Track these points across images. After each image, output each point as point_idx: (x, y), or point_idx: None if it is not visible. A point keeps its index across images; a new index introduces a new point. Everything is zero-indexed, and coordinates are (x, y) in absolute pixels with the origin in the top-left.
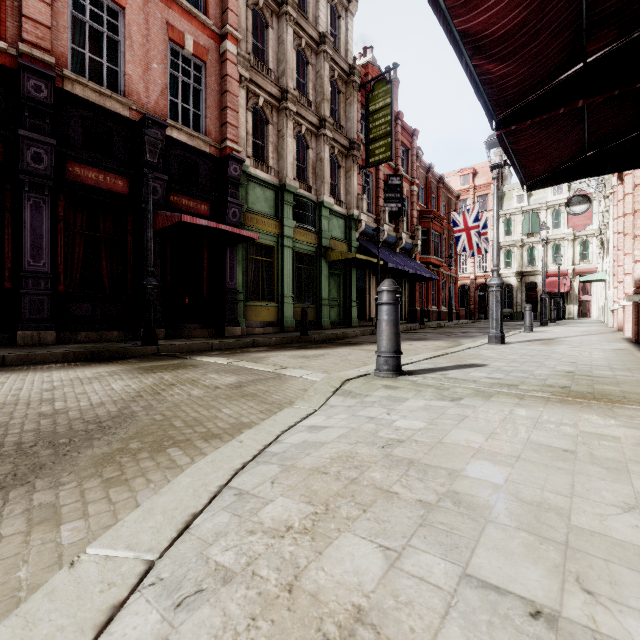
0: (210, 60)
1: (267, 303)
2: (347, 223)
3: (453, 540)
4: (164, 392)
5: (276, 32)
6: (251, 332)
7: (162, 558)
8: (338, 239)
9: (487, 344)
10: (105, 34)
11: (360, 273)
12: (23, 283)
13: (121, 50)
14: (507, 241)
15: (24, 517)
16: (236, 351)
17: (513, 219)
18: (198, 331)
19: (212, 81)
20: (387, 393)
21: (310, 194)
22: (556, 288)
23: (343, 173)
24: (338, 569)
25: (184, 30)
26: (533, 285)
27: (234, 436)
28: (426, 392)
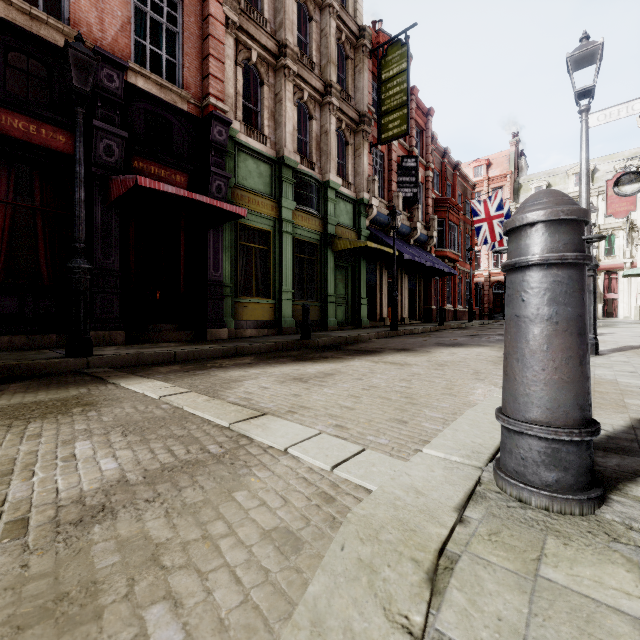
0: None
1: (261, 299)
2: (356, 208)
3: None
4: None
5: None
6: (241, 334)
7: None
8: (346, 226)
9: None
10: None
11: (370, 267)
12: None
13: None
14: None
15: None
16: (203, 365)
17: None
18: (172, 334)
19: (191, 22)
20: None
21: (313, 172)
22: None
23: (351, 151)
24: None
25: None
26: None
27: None
28: None
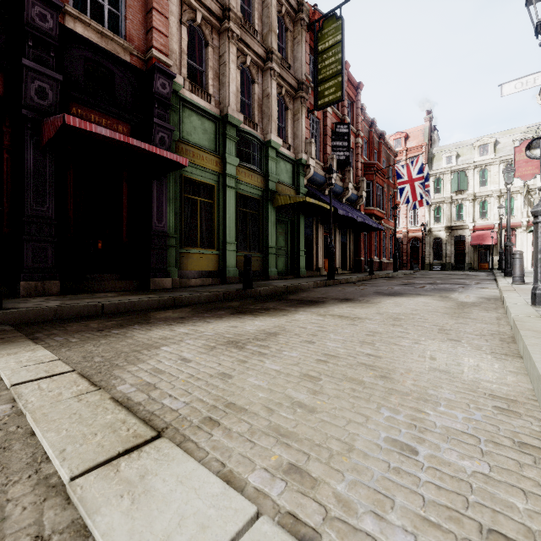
0: None
1: (206, 250)
2: (295, 168)
3: None
4: None
5: None
6: (186, 284)
7: None
8: (286, 184)
9: (535, 307)
10: None
11: (307, 222)
12: None
13: None
14: (437, 198)
15: None
16: (127, 320)
17: (442, 178)
18: (114, 283)
19: None
20: None
21: (256, 132)
22: (484, 241)
23: (291, 116)
24: None
25: None
26: (461, 238)
27: None
28: None
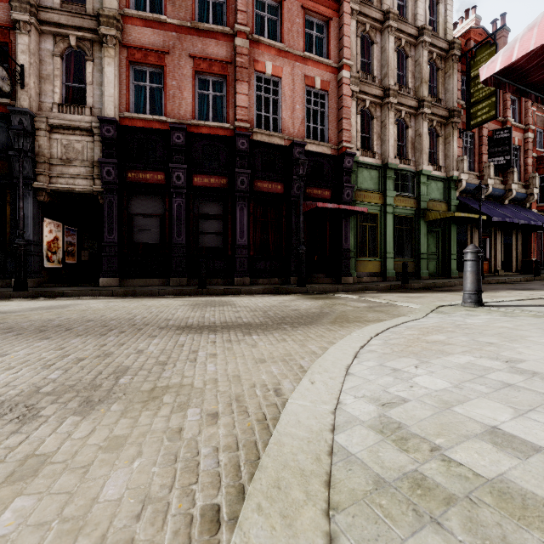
0: (331, 88)
1: (372, 258)
2: (446, 184)
3: (472, 337)
4: (333, 307)
5: (379, 45)
6: (360, 281)
7: (374, 338)
8: (436, 200)
9: None
10: (271, 98)
11: (460, 228)
12: (236, 251)
13: (279, 104)
14: None
15: (323, 329)
16: (355, 292)
17: None
18: (323, 279)
19: (332, 103)
20: (466, 312)
21: (409, 166)
22: None
23: (442, 140)
24: (431, 338)
25: (314, 75)
26: None
27: (379, 322)
28: (494, 313)
